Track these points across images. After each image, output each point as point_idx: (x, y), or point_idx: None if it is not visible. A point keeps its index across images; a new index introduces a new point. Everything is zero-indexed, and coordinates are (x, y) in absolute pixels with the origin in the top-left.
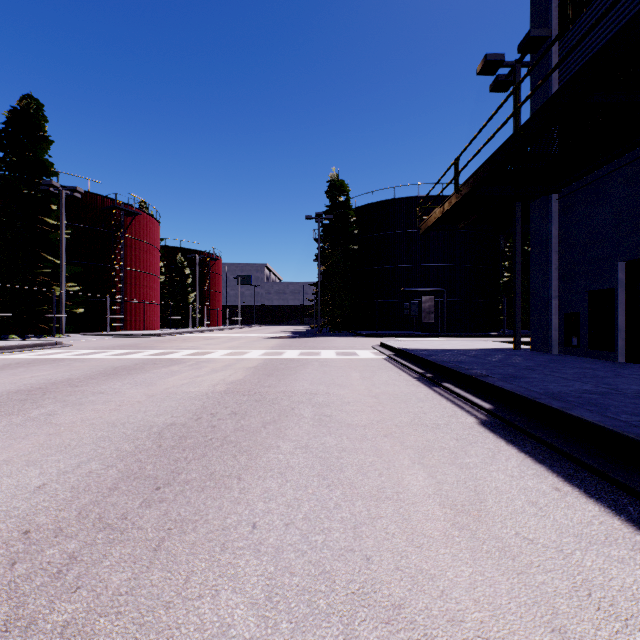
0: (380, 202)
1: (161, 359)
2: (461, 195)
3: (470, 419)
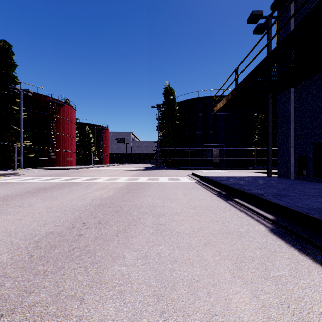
0: (191, 99)
1: (68, 182)
2: (239, 89)
3: (262, 227)
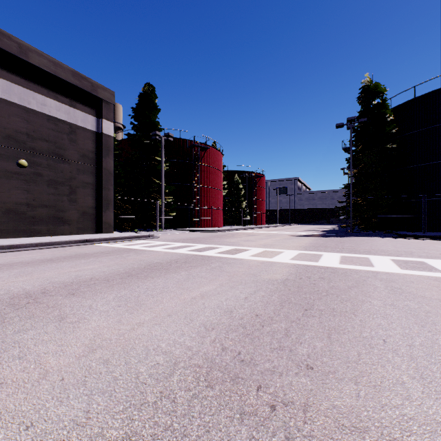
0: (425, 95)
1: (195, 256)
2: None
3: None
